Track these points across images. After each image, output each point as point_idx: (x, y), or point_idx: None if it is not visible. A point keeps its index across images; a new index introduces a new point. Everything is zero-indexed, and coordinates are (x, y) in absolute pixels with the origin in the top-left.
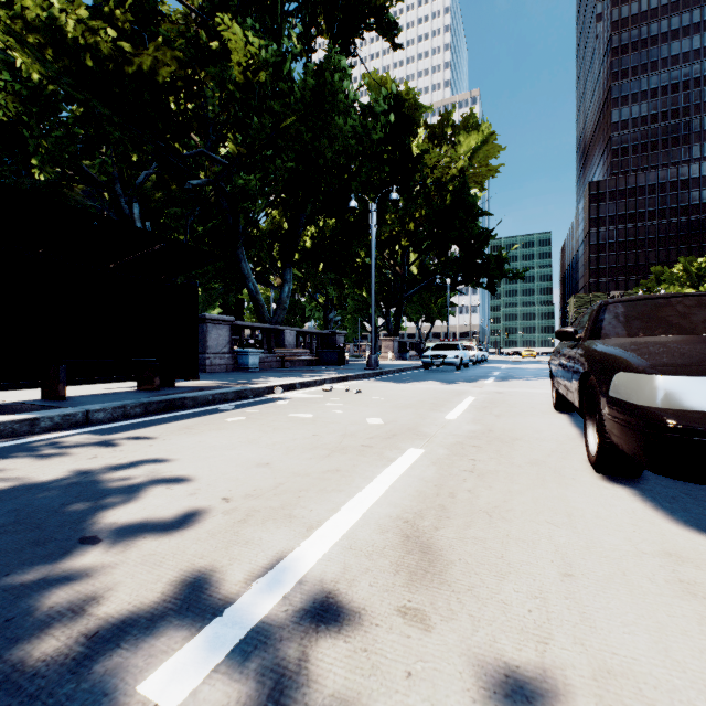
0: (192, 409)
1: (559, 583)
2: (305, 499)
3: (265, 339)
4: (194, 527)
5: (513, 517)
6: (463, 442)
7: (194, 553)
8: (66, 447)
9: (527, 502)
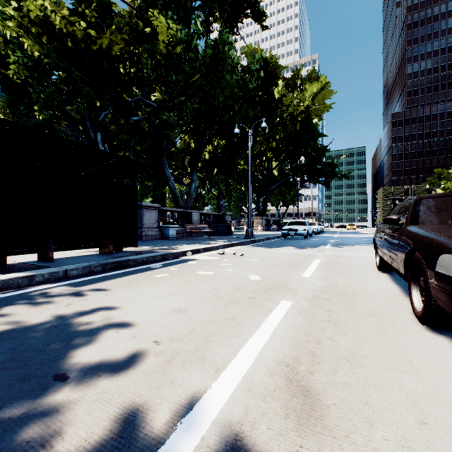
0: (133, 268)
1: (418, 431)
2: (212, 343)
3: (180, 218)
4: (134, 367)
5: (367, 364)
6: (319, 296)
7: (134, 391)
8: (51, 296)
9: (375, 349)
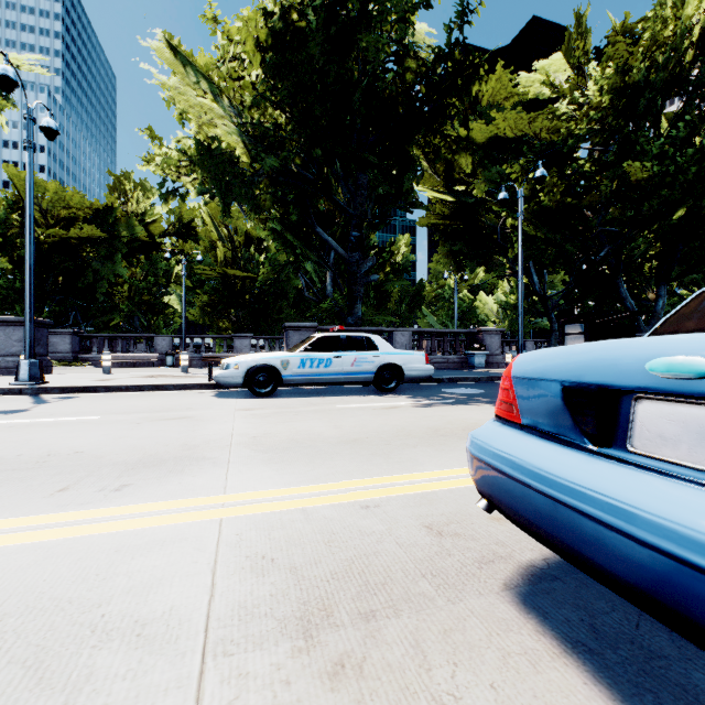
0: None
1: None
2: None
3: None
4: None
5: None
6: None
7: None
8: None
9: None
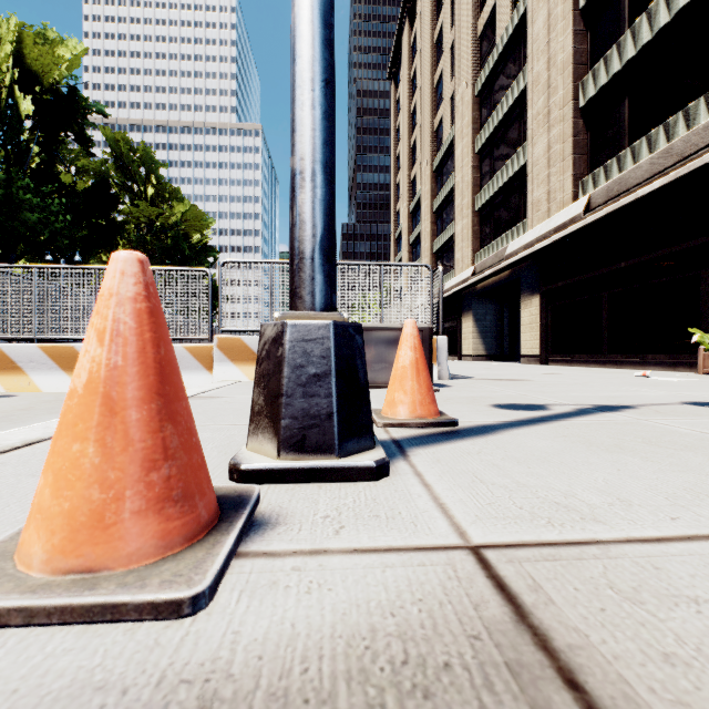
0: None
1: None
2: None
3: None
4: None
5: None
6: None
7: None
8: None
9: None
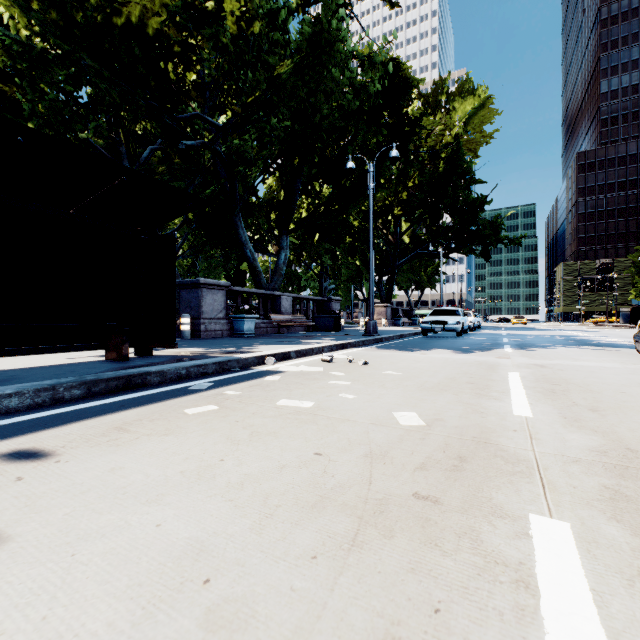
0: (154, 389)
1: None
2: None
3: (261, 304)
4: None
5: None
6: (625, 492)
7: None
8: None
9: None
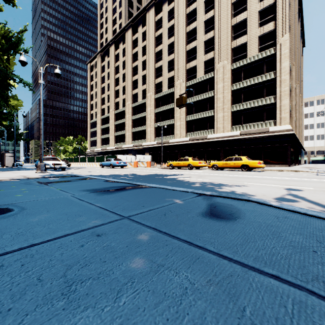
0: None
1: None
2: None
3: None
4: None
5: None
6: None
7: None
8: None
9: None
